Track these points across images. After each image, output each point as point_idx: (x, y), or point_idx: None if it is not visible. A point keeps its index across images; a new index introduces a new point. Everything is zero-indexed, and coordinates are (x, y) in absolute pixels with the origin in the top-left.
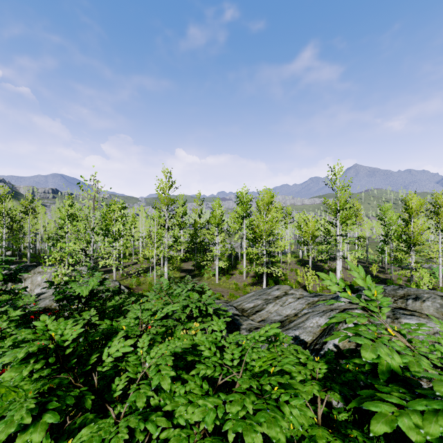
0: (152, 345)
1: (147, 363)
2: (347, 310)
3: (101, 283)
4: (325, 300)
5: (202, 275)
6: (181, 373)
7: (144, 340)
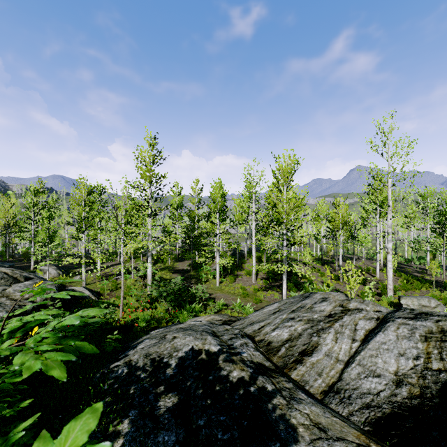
0: None
1: None
2: None
3: None
4: None
5: (199, 277)
6: None
7: None
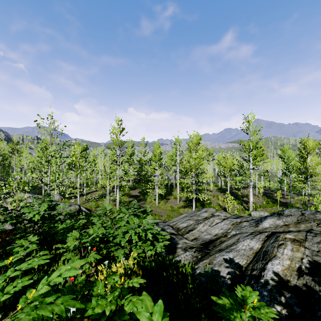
0: None
1: None
2: (277, 234)
3: (53, 208)
4: (247, 221)
5: (145, 200)
6: None
7: None
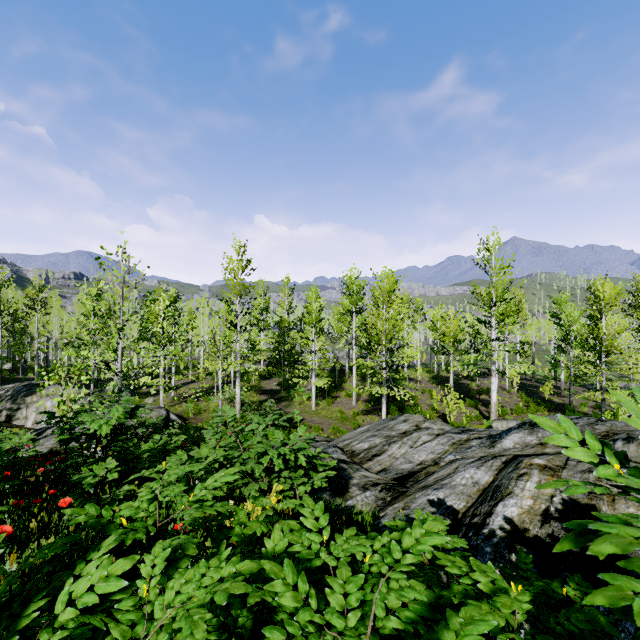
0: (174, 566)
1: (155, 617)
2: (520, 458)
3: (131, 414)
4: (479, 438)
5: (291, 399)
6: (239, 613)
7: (155, 560)
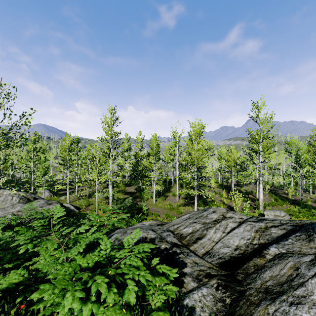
0: None
1: None
2: None
3: None
4: (274, 226)
5: (142, 197)
6: None
7: None
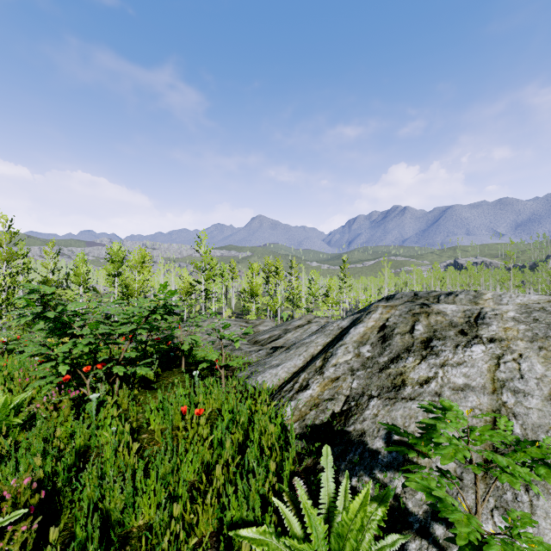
0: None
1: None
2: None
3: None
4: None
5: None
6: None
7: None
